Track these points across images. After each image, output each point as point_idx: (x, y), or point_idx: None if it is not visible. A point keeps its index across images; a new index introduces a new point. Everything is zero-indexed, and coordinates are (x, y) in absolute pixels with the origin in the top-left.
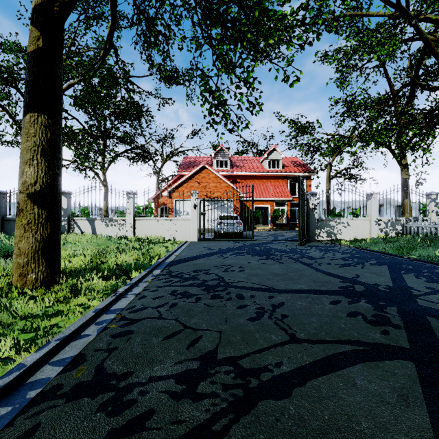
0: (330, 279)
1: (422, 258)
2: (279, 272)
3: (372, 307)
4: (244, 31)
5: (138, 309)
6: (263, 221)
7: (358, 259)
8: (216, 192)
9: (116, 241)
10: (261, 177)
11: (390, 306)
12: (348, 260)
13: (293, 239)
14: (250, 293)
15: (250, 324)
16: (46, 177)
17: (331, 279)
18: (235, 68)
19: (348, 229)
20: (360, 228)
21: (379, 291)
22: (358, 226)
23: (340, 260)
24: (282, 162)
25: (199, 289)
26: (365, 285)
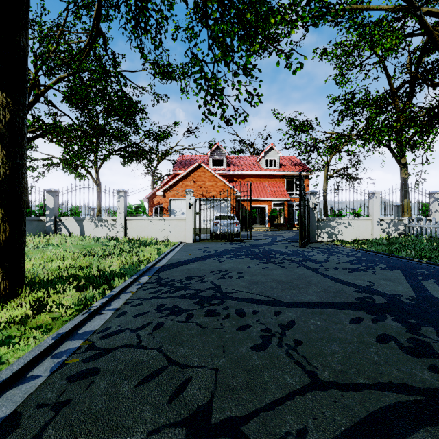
0: (343, 288)
1: (434, 261)
2: (283, 279)
3: (403, 328)
4: (243, 8)
5: (112, 332)
6: (259, 221)
7: (366, 263)
8: (212, 191)
9: (105, 243)
10: (258, 176)
11: (425, 326)
12: (355, 264)
13: (293, 239)
14: (252, 307)
15: (254, 355)
16: (4, 167)
17: (344, 288)
18: (233, 51)
19: (350, 229)
20: (362, 228)
21: (404, 304)
22: (359, 226)
23: (347, 263)
24: (280, 162)
25: (192, 303)
26: (385, 295)
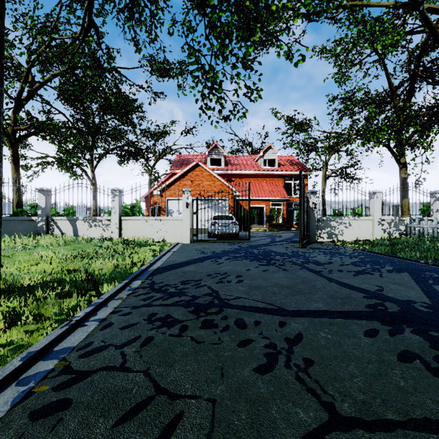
0: (351, 293)
1: None
2: (285, 283)
3: (425, 342)
4: None
5: (94, 350)
6: (258, 221)
7: (371, 265)
8: (210, 191)
9: (98, 244)
10: (257, 176)
11: None
12: (360, 266)
13: (292, 240)
14: (254, 317)
15: (259, 380)
16: None
17: (351, 293)
18: (232, 41)
19: (350, 229)
20: (362, 228)
21: (420, 313)
22: (360, 227)
23: (351, 266)
24: (278, 161)
25: (186, 311)
26: (397, 301)
